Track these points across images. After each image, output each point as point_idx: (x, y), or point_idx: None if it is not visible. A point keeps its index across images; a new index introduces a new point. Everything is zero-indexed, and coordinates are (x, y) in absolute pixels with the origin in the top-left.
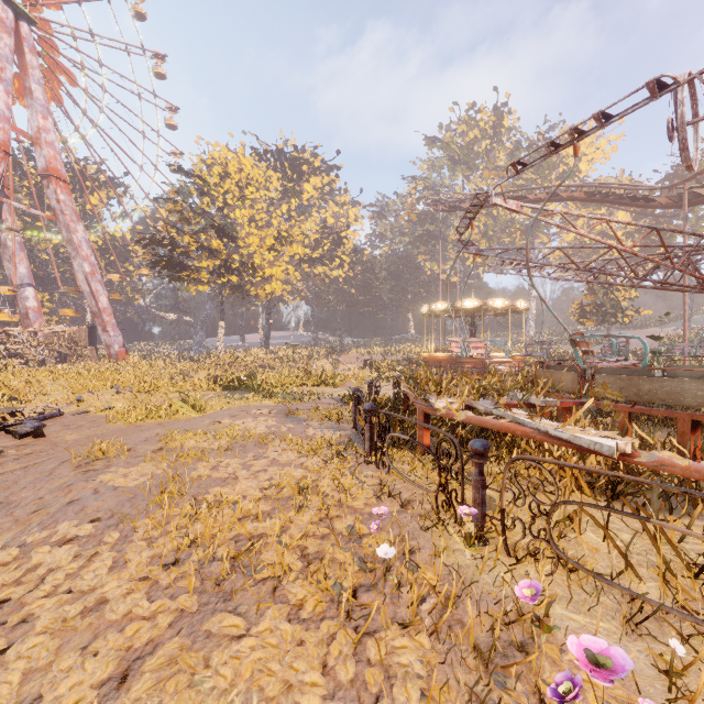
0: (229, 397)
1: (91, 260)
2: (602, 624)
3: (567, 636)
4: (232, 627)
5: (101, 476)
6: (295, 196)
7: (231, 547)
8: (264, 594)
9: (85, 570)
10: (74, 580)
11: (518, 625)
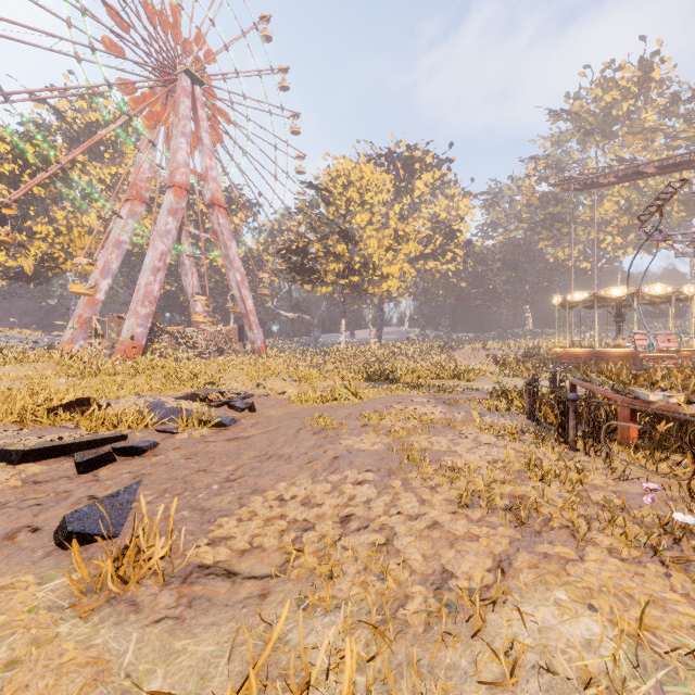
0: (375, 387)
1: (241, 270)
2: None
3: None
4: (565, 553)
5: (342, 441)
6: (407, 195)
7: (507, 500)
8: (566, 537)
9: (398, 502)
10: (396, 507)
11: None
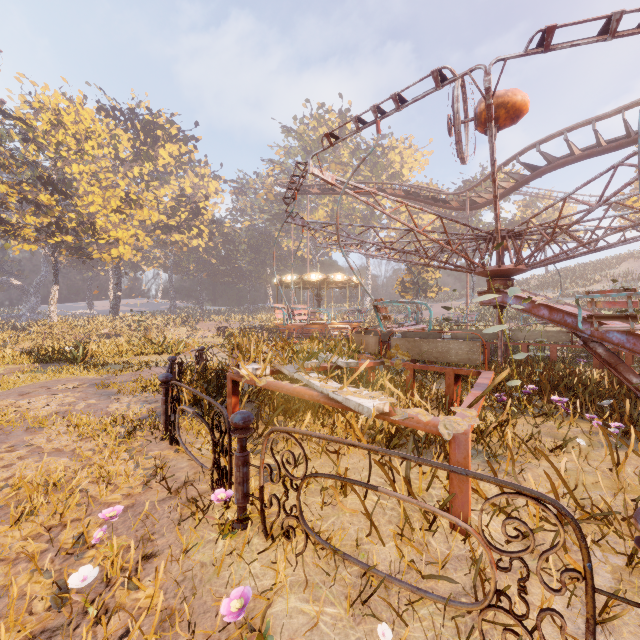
0: (38, 371)
1: None
2: (332, 609)
3: None
4: None
5: None
6: (149, 160)
7: None
8: None
9: None
10: None
11: None
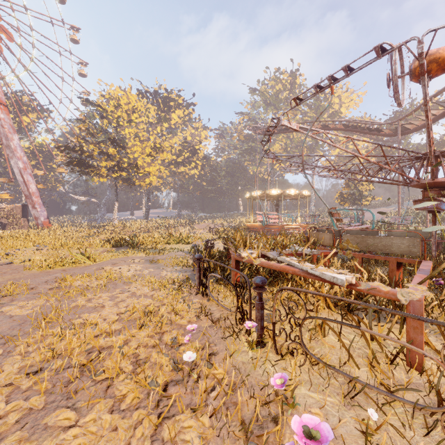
0: (115, 251)
1: (24, 159)
2: (330, 399)
3: (304, 410)
4: (65, 420)
5: (4, 308)
6: (166, 121)
7: (83, 357)
8: (99, 391)
9: None
10: None
11: (274, 403)
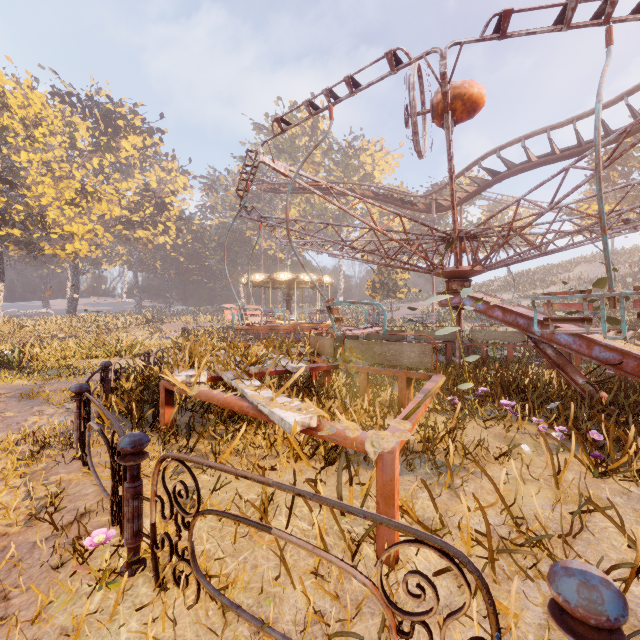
0: None
1: None
2: None
3: None
4: None
5: None
6: (110, 151)
7: None
8: None
9: None
10: None
11: None
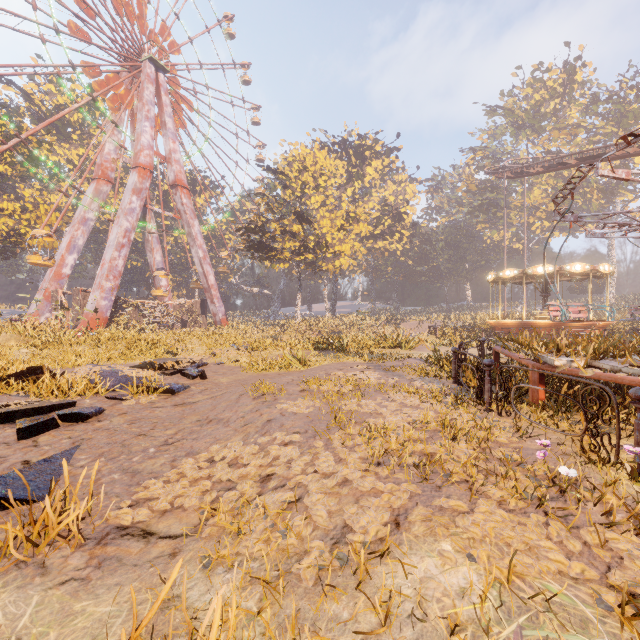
0: (323, 355)
1: (204, 247)
2: None
3: None
4: (458, 506)
5: (278, 405)
6: (358, 180)
7: (416, 458)
8: (464, 491)
9: (317, 461)
10: (313, 466)
11: None
